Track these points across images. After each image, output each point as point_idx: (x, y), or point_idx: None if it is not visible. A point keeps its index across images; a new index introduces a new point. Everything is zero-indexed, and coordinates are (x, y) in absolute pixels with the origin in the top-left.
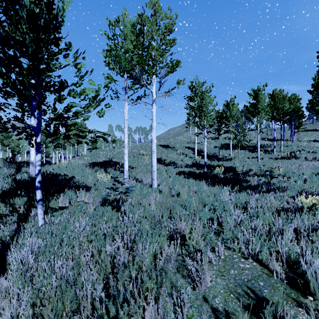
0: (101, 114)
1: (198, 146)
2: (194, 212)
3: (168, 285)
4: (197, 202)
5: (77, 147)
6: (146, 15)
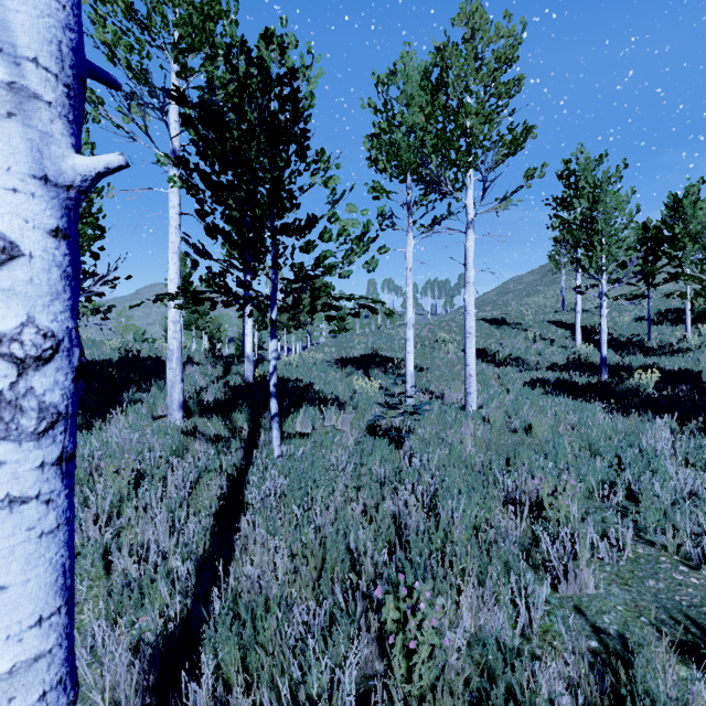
0: (373, 267)
1: (584, 318)
2: (565, 465)
3: (502, 573)
4: (574, 447)
5: (310, 328)
6: (453, 44)
